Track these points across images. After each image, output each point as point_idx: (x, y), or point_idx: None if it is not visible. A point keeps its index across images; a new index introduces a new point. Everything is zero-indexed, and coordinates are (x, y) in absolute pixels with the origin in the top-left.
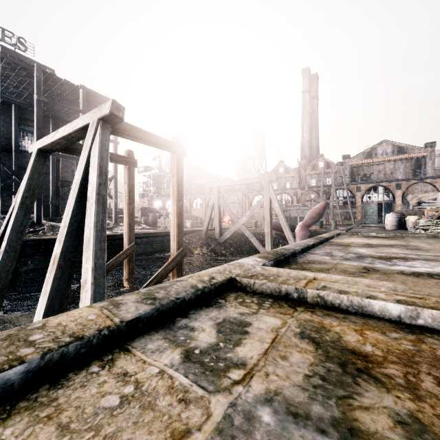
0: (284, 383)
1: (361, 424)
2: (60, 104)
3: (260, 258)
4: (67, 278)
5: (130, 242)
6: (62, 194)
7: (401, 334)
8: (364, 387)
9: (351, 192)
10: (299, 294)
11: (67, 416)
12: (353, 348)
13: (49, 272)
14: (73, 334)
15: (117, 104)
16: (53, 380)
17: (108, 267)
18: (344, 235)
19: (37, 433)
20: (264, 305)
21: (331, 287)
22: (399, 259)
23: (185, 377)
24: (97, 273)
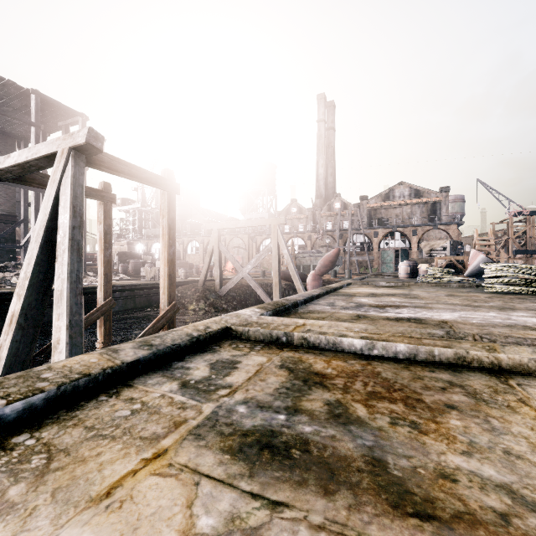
0: (259, 393)
1: (303, 407)
2: (1, 112)
3: (259, 308)
4: (29, 340)
5: (107, 296)
6: (2, 234)
7: (358, 361)
8: (314, 391)
9: (368, 238)
10: (287, 338)
11: (90, 423)
12: (318, 371)
13: (5, 334)
14: (81, 372)
15: (95, 132)
16: (68, 407)
17: None
18: (355, 285)
19: (70, 432)
20: (255, 348)
21: (314, 329)
22: (393, 307)
23: (182, 396)
24: (73, 332)
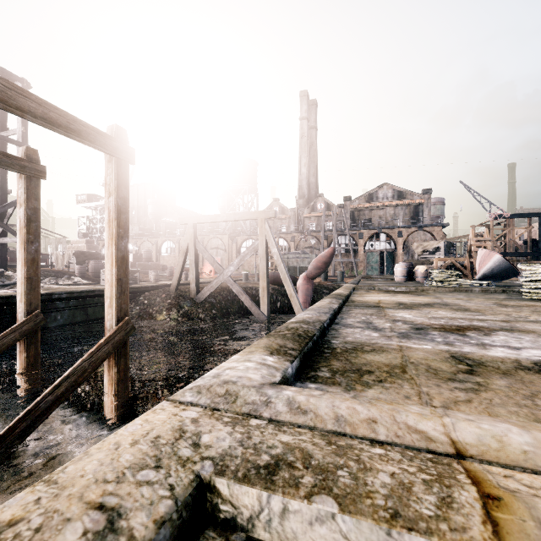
0: None
1: None
2: None
3: (273, 354)
4: None
5: (31, 309)
6: None
7: None
8: None
9: (354, 239)
10: None
11: None
12: None
13: None
14: None
15: None
16: None
17: None
18: (360, 290)
19: None
20: None
21: None
22: (473, 331)
23: None
24: None
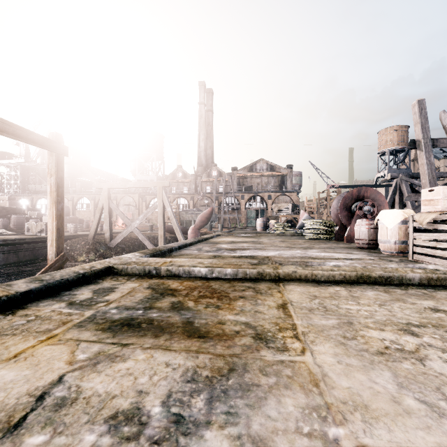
0: (128, 303)
1: (156, 306)
2: None
3: (139, 253)
4: None
5: None
6: None
7: (201, 281)
8: (166, 298)
9: (237, 200)
10: (157, 271)
11: None
12: (172, 288)
13: None
14: None
15: None
16: None
17: None
18: (223, 236)
19: None
20: (131, 279)
21: (176, 264)
22: (241, 249)
23: (69, 309)
24: None
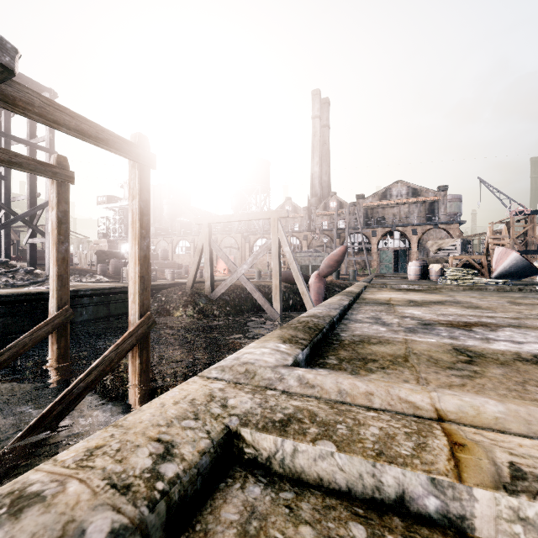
0: None
1: None
2: None
3: (285, 342)
4: None
5: (62, 304)
6: None
7: None
8: None
9: (367, 237)
10: (445, 503)
11: None
12: None
13: None
14: None
15: None
16: None
17: (16, 348)
18: (372, 288)
19: None
20: None
21: None
22: (480, 327)
23: None
24: None
